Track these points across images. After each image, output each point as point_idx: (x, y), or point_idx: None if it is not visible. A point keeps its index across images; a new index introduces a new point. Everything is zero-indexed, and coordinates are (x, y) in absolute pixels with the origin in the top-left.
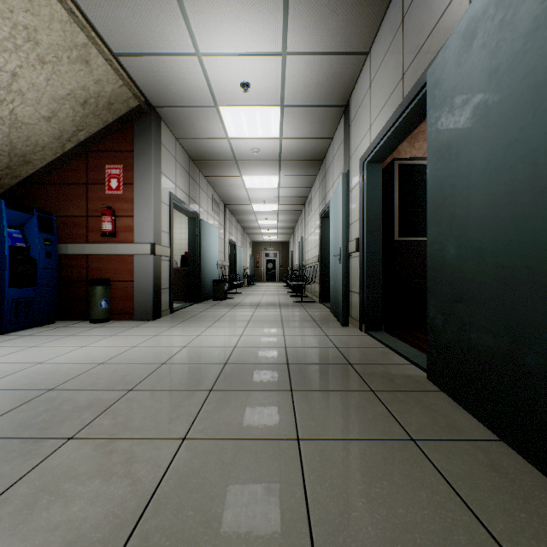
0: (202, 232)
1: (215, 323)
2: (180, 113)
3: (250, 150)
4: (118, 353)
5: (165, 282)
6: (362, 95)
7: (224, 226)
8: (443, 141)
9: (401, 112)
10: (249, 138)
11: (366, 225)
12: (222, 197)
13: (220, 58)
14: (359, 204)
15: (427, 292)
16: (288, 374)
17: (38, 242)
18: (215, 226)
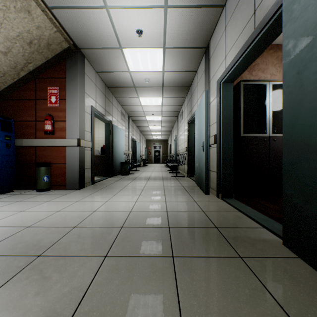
0: (113, 133)
1: (120, 191)
2: (97, 53)
3: (144, 80)
4: (44, 217)
5: (88, 164)
6: (219, 36)
7: (128, 129)
8: (303, 45)
9: (253, 38)
10: (143, 72)
11: (222, 125)
12: (127, 112)
13: (122, 10)
14: (217, 111)
15: (284, 174)
16: (169, 238)
17: (0, 137)
18: (123, 129)
